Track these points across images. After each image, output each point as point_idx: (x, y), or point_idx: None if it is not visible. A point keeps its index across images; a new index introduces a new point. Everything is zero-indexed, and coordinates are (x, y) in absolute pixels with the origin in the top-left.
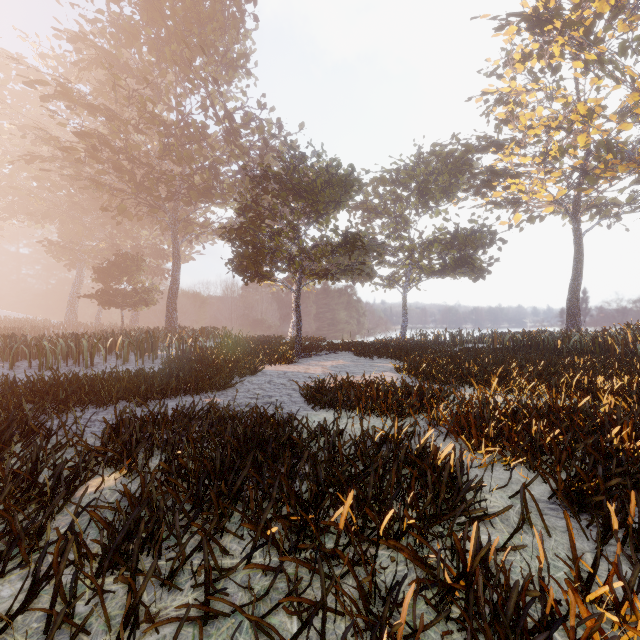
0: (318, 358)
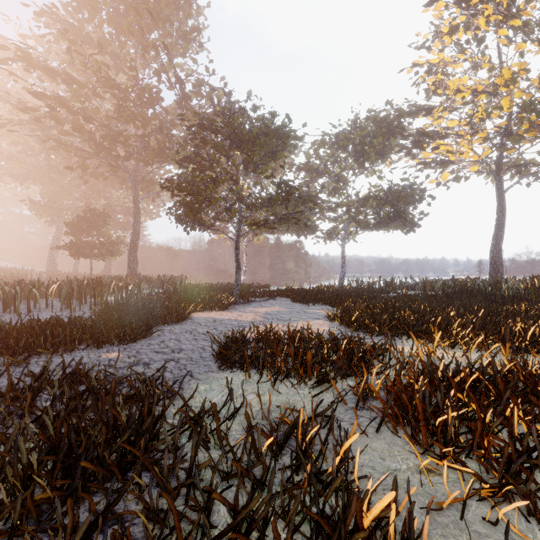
0: (256, 304)
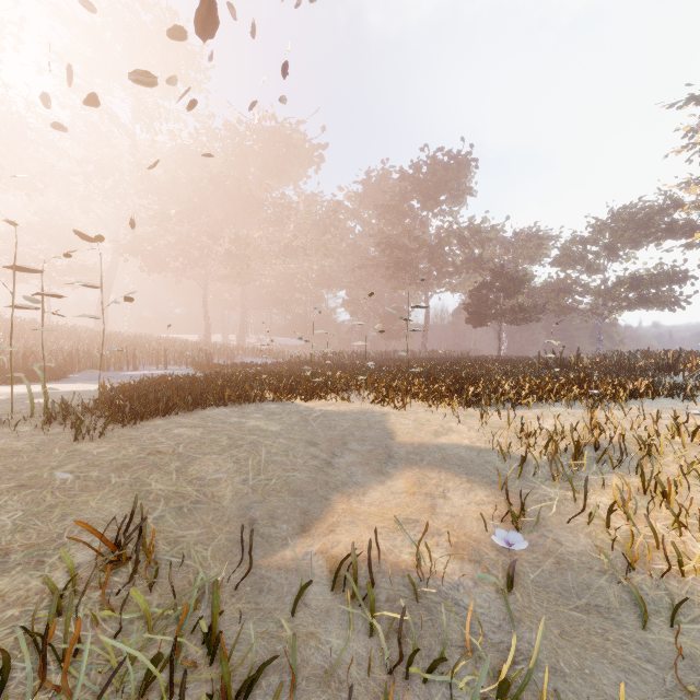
0: None
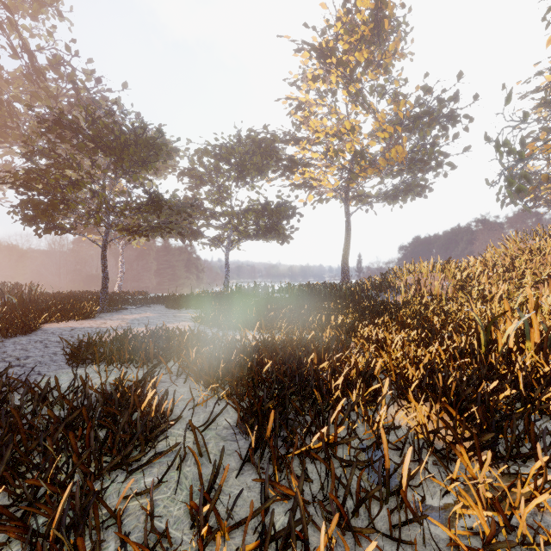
0: (126, 312)
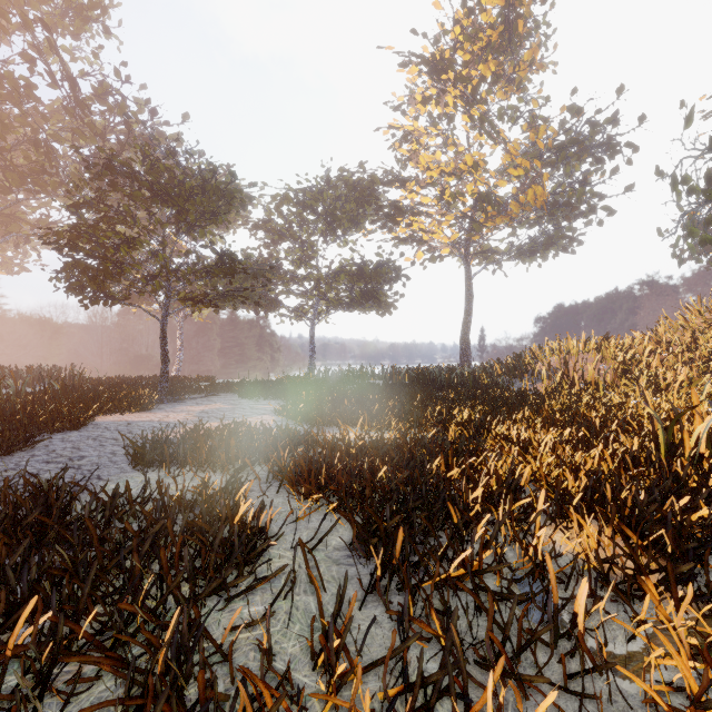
0: (190, 402)
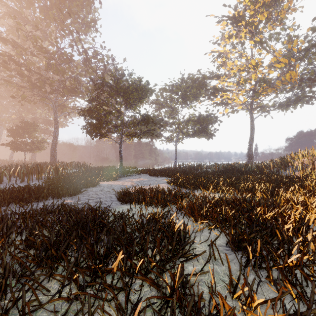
0: (130, 177)
